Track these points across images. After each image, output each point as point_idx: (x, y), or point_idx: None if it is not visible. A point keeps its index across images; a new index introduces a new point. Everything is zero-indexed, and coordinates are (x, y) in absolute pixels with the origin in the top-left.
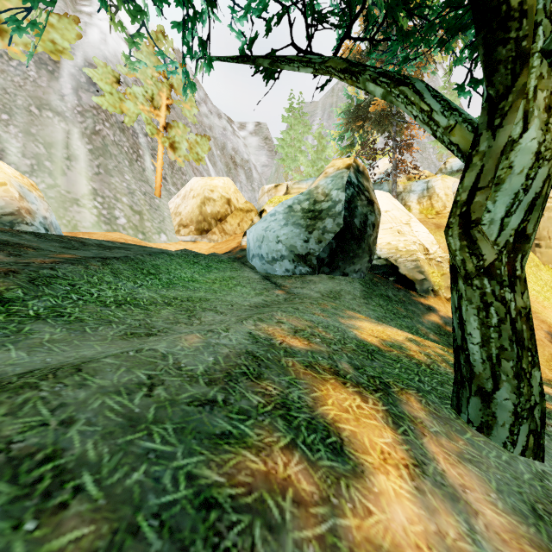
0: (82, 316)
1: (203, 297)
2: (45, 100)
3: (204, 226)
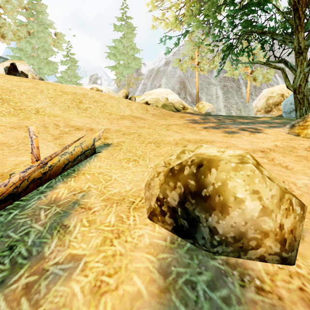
0: None
1: None
2: (210, 82)
3: (268, 109)
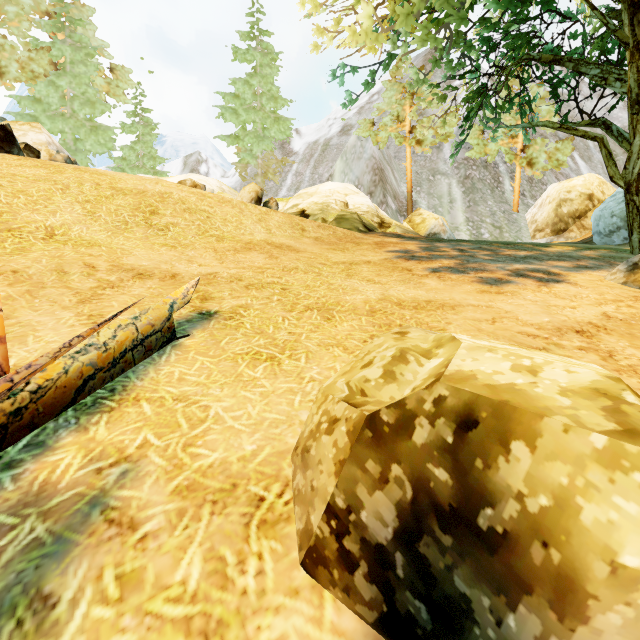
0: None
1: None
2: (436, 169)
3: (560, 226)
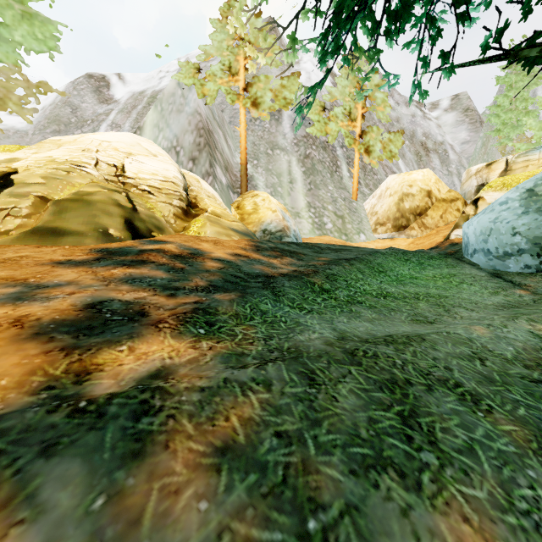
0: (372, 304)
1: (438, 293)
2: (275, 142)
3: (402, 222)
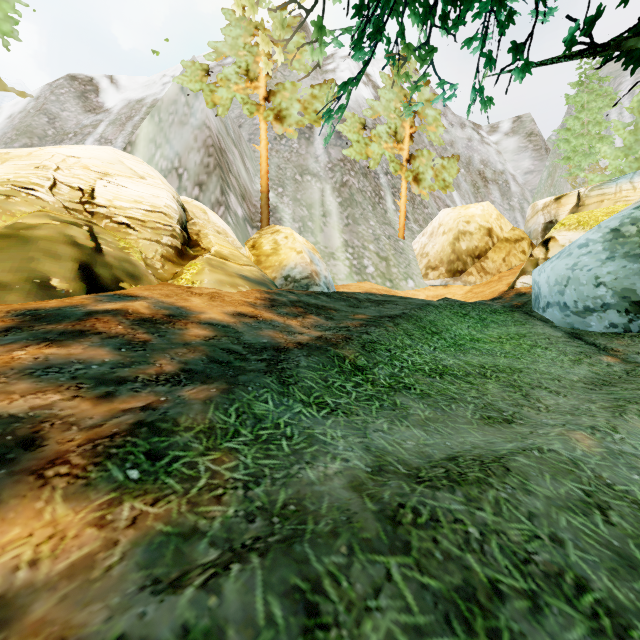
0: (424, 389)
1: (509, 365)
2: (305, 166)
3: (458, 266)
